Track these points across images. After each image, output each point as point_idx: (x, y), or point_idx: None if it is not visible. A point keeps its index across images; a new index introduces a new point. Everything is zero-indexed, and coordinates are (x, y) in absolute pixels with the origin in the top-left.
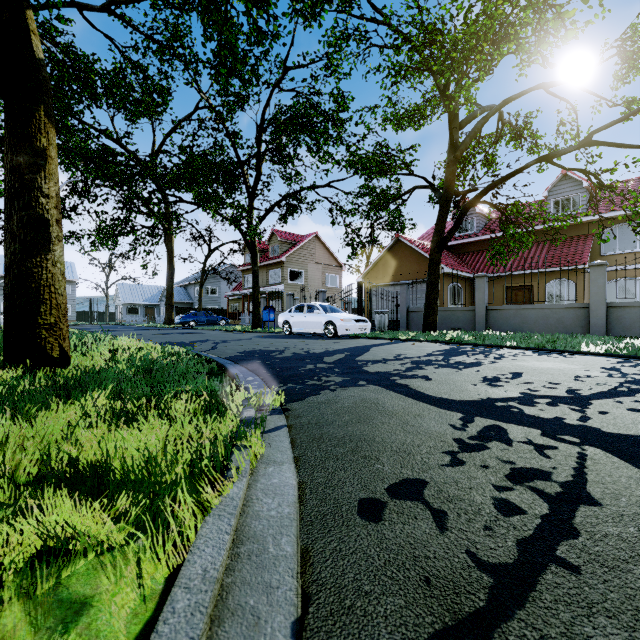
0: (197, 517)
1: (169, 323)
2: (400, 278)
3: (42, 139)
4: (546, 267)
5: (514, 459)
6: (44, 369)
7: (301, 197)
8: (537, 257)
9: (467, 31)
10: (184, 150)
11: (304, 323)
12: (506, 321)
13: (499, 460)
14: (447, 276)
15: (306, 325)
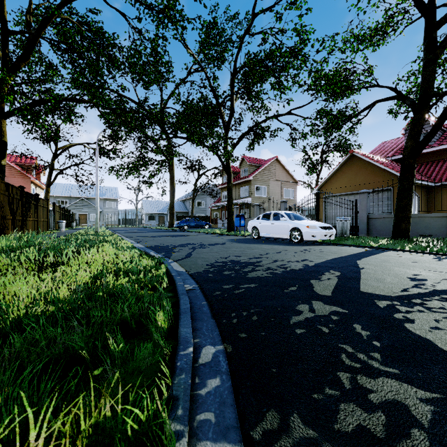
0: None
1: (171, 226)
2: (354, 188)
3: None
4: None
5: None
6: None
7: (265, 127)
8: None
9: None
10: (174, 93)
11: (271, 229)
12: None
13: None
14: None
15: (272, 231)
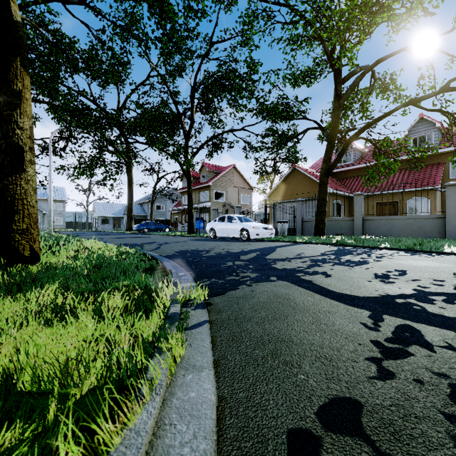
0: (95, 455)
1: (129, 230)
2: (296, 197)
3: (18, 83)
4: (407, 188)
5: (446, 371)
6: (17, 265)
7: (223, 138)
8: (400, 180)
9: (351, 3)
10: (138, 104)
11: (225, 230)
12: (378, 228)
13: (430, 372)
14: (331, 195)
15: (227, 231)
